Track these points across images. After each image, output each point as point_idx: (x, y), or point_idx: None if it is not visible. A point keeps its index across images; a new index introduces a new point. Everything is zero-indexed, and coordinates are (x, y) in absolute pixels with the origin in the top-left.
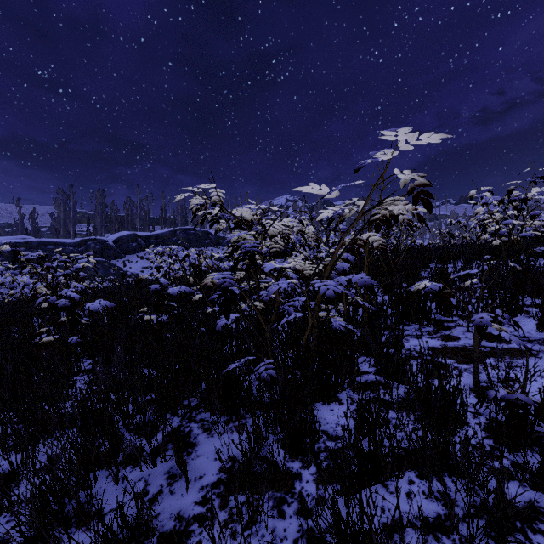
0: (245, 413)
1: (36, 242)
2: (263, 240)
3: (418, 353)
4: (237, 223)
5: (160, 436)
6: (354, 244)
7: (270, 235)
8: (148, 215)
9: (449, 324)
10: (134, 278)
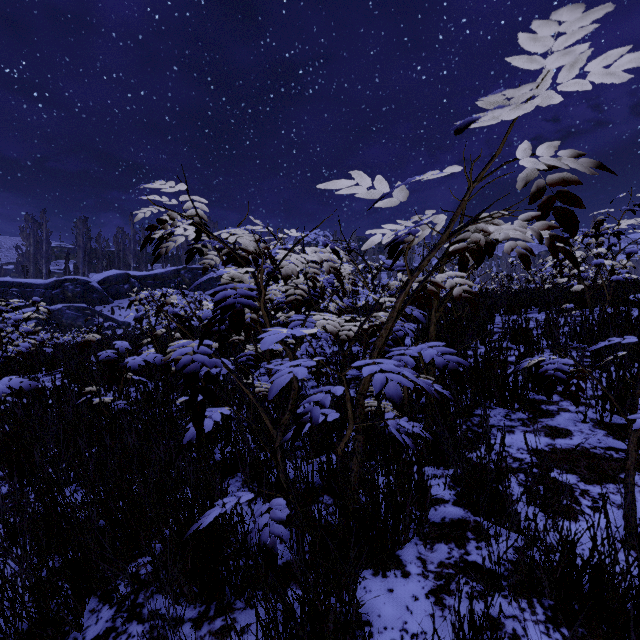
0: (234, 596)
1: None
2: (275, 282)
3: (516, 460)
4: (230, 254)
5: None
6: (423, 290)
7: (285, 275)
8: (145, 250)
9: (548, 407)
10: (125, 328)
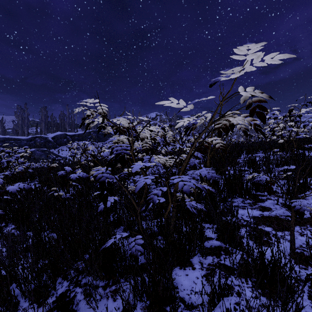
0: (120, 277)
1: (2, 138)
2: (137, 141)
3: (245, 221)
4: (117, 129)
5: (49, 302)
6: (202, 145)
7: (141, 138)
8: (74, 122)
9: (262, 197)
10: (64, 160)
